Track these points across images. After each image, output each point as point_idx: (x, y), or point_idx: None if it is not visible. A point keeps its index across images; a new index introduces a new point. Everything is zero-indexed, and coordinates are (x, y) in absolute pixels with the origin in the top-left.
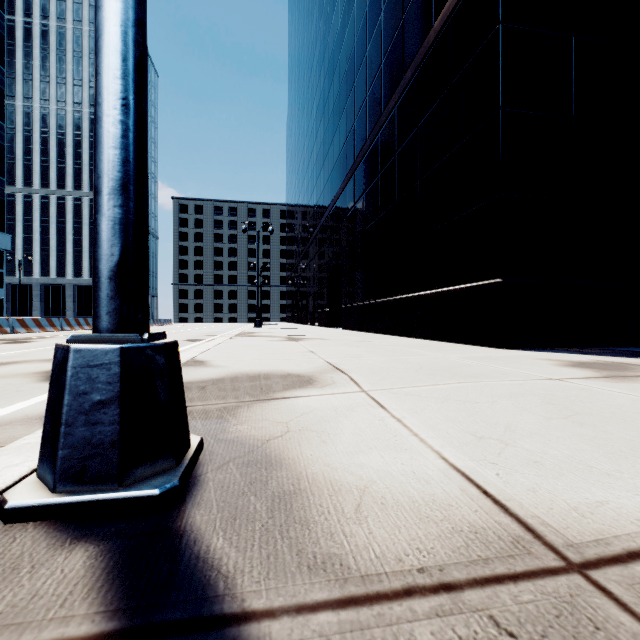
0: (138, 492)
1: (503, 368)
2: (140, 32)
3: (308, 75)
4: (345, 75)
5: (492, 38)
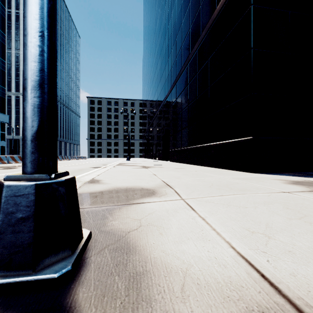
0: (44, 276)
1: (256, 185)
2: None
3: (153, 36)
4: (171, 35)
5: (247, 13)
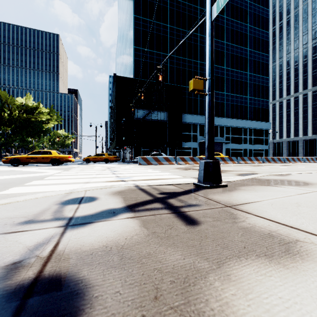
0: (203, 185)
1: None
2: (210, 102)
3: None
4: None
5: None
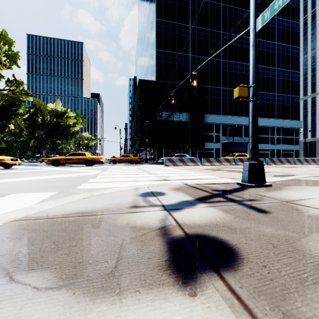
0: (248, 184)
1: None
2: (255, 107)
3: None
4: None
5: None
